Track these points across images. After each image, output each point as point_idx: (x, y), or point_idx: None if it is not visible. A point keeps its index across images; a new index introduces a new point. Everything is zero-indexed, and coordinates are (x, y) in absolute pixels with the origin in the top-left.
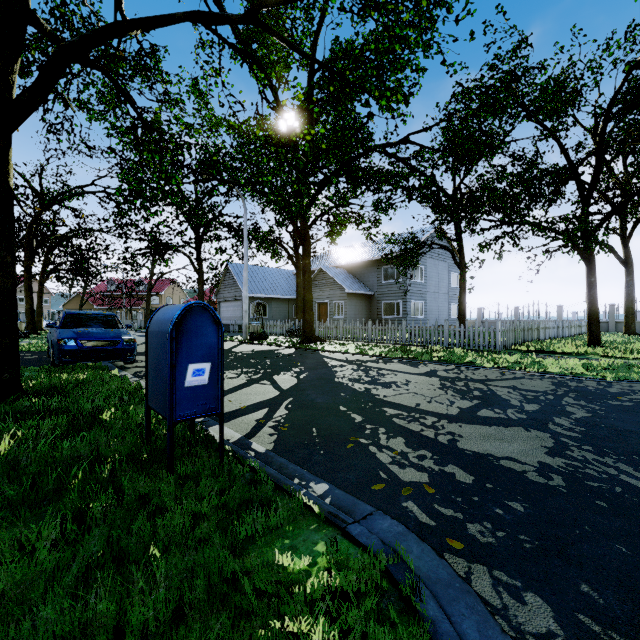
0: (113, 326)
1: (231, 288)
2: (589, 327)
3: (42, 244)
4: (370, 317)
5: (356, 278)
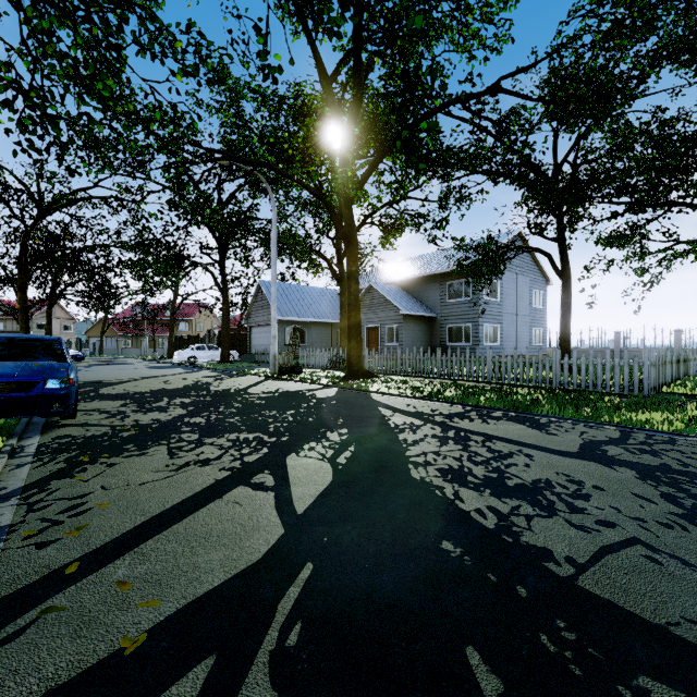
0: (61, 357)
1: (263, 310)
2: None
3: (40, 258)
4: (431, 345)
5: (413, 297)
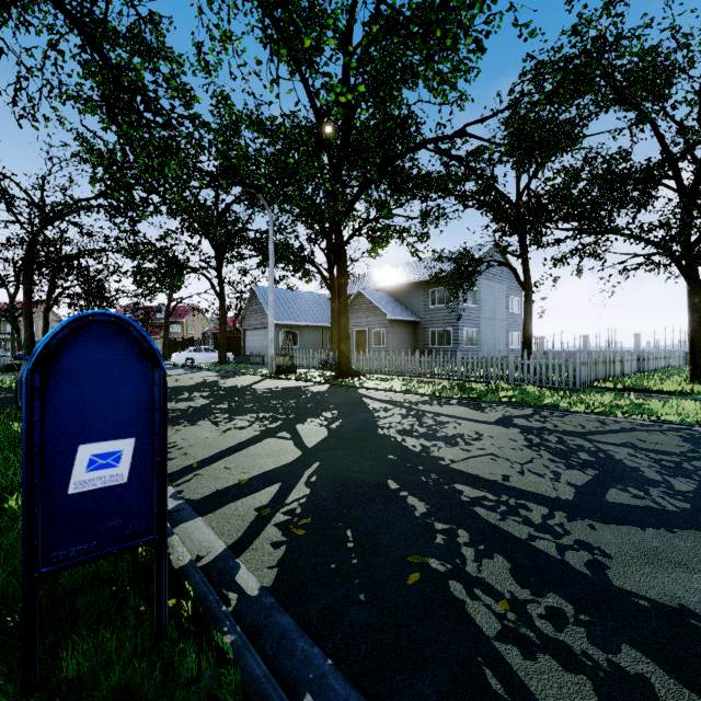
0: None
1: (257, 314)
2: (692, 359)
3: (44, 265)
4: (415, 347)
5: (399, 302)
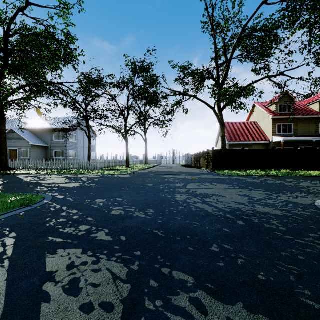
0: None
1: None
2: (126, 161)
3: None
4: (46, 158)
5: (37, 137)
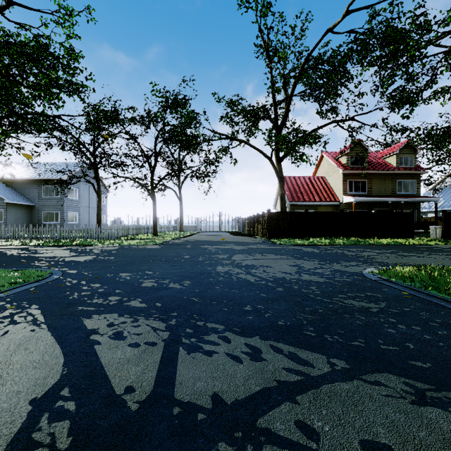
0: None
1: None
2: (154, 228)
3: None
4: (31, 222)
5: (17, 191)
